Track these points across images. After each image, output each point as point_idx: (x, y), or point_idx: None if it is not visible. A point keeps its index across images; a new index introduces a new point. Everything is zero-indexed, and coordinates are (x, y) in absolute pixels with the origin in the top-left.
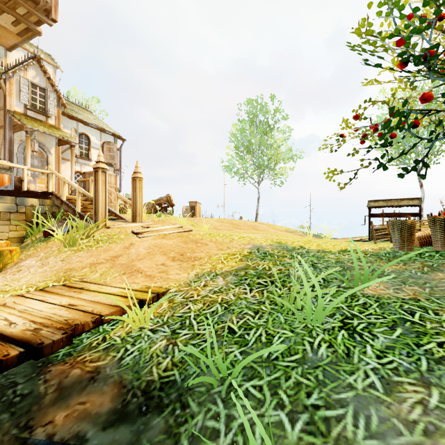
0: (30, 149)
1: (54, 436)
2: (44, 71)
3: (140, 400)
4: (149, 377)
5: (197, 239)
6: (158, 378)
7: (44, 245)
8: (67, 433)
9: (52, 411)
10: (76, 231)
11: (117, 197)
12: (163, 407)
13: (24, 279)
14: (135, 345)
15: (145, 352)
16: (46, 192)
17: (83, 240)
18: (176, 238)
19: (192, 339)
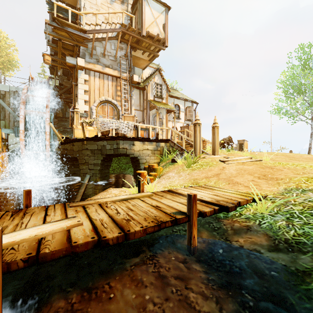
0: (158, 118)
1: (243, 246)
2: (161, 75)
3: (284, 245)
4: (284, 237)
5: (271, 166)
6: (291, 238)
7: (173, 166)
8: (249, 247)
9: (235, 237)
10: (185, 160)
11: (202, 139)
12: (304, 252)
13: (176, 182)
14: (264, 220)
15: (273, 224)
16: (167, 139)
17: (193, 164)
18: (253, 165)
19: (305, 225)
